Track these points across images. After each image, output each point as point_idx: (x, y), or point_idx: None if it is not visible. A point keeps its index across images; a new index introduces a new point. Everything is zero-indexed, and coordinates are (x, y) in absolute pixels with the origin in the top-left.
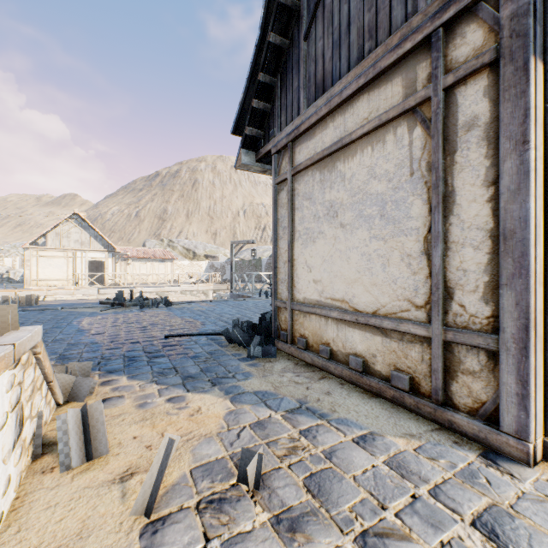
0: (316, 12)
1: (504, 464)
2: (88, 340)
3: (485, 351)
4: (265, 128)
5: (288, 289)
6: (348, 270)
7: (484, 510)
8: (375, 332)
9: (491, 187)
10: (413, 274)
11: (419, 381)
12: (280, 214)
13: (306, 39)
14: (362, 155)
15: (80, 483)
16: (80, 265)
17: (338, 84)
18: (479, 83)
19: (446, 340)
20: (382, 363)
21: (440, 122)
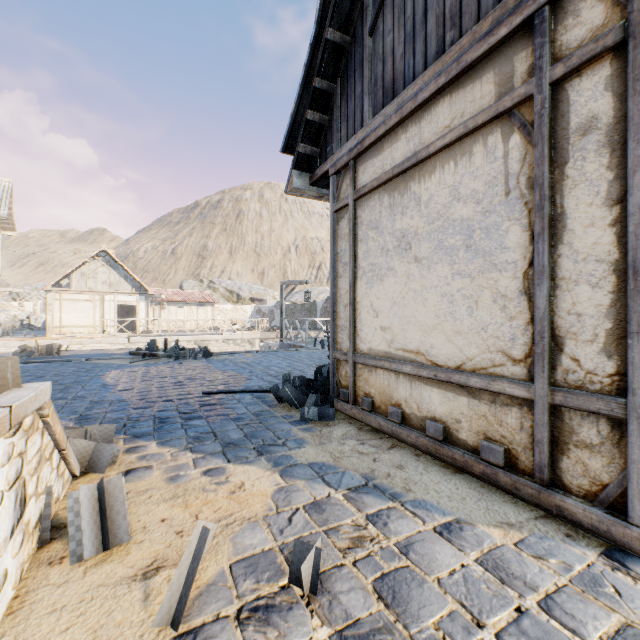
0: None
1: (636, 567)
2: (114, 397)
3: (606, 418)
4: (321, 145)
5: (350, 338)
6: (424, 314)
7: (616, 633)
8: (459, 392)
9: (615, 206)
10: (510, 319)
11: (516, 454)
12: (340, 247)
13: (372, 34)
14: (442, 172)
15: (93, 579)
16: (109, 310)
17: (412, 86)
18: (599, 73)
19: (554, 403)
20: (468, 430)
21: (546, 125)
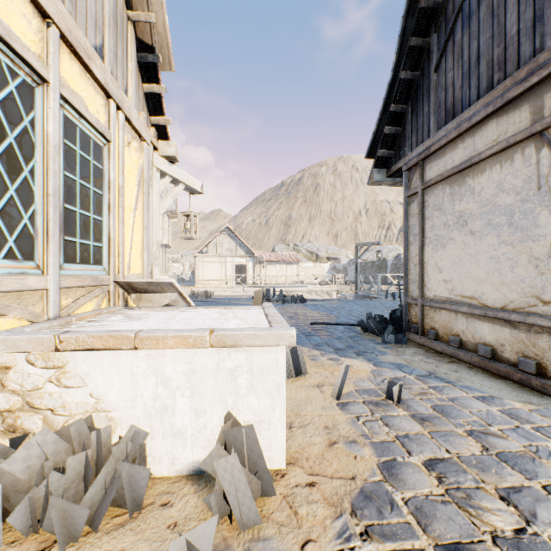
0: (446, 47)
1: None
2: None
3: None
4: (395, 148)
5: (419, 288)
6: (476, 271)
7: None
8: (503, 325)
9: None
10: (540, 274)
11: (545, 366)
12: (410, 223)
13: (436, 71)
14: (491, 172)
15: (297, 384)
16: (229, 268)
17: (467, 111)
18: None
19: None
20: (510, 351)
21: None
